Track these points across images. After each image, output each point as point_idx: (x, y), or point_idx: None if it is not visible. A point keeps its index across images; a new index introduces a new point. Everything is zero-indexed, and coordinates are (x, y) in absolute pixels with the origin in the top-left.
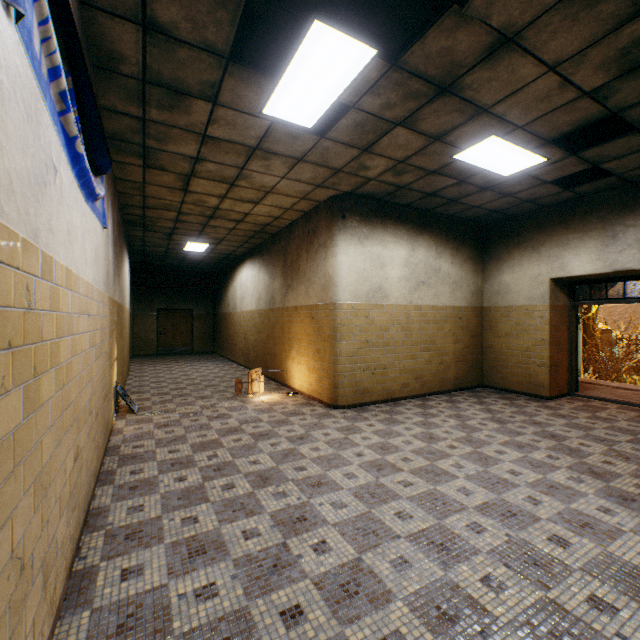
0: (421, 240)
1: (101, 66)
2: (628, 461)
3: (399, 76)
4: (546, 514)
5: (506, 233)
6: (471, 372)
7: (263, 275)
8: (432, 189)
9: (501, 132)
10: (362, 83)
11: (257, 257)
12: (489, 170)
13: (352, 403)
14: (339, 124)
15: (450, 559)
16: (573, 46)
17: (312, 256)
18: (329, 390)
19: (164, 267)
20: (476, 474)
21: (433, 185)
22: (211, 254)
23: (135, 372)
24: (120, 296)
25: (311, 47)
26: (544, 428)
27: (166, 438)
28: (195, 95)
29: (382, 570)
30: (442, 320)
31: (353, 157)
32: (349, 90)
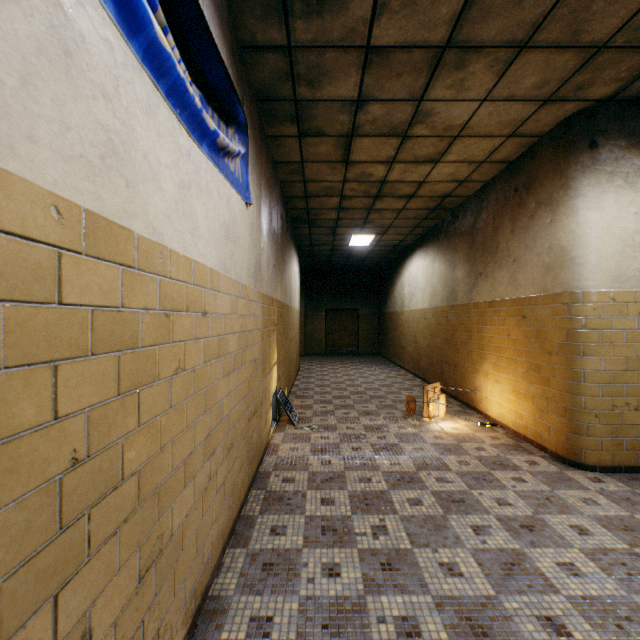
0: None
1: None
2: None
3: None
4: None
5: None
6: None
7: (438, 264)
8: None
9: None
10: None
11: (430, 243)
12: None
13: (610, 464)
14: None
15: None
16: None
17: (522, 224)
18: (560, 434)
19: (331, 267)
20: None
21: None
22: (376, 248)
23: (303, 372)
24: (283, 295)
25: None
26: None
27: (320, 473)
28: None
29: None
30: None
31: None
32: None
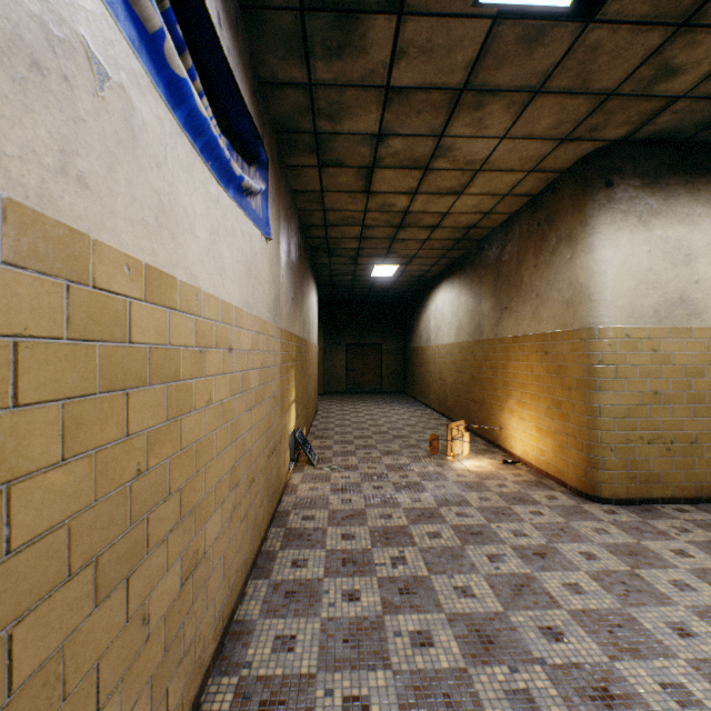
0: None
1: (248, 4)
2: None
3: None
4: None
5: None
6: None
7: (464, 297)
8: None
9: None
10: None
11: (456, 275)
12: None
13: (625, 496)
14: None
15: None
16: None
17: (544, 259)
18: (579, 469)
19: (352, 299)
20: None
21: None
22: (400, 278)
23: (322, 411)
24: (301, 329)
25: None
26: None
27: (341, 511)
28: (371, 7)
29: None
30: None
31: (648, 52)
32: None
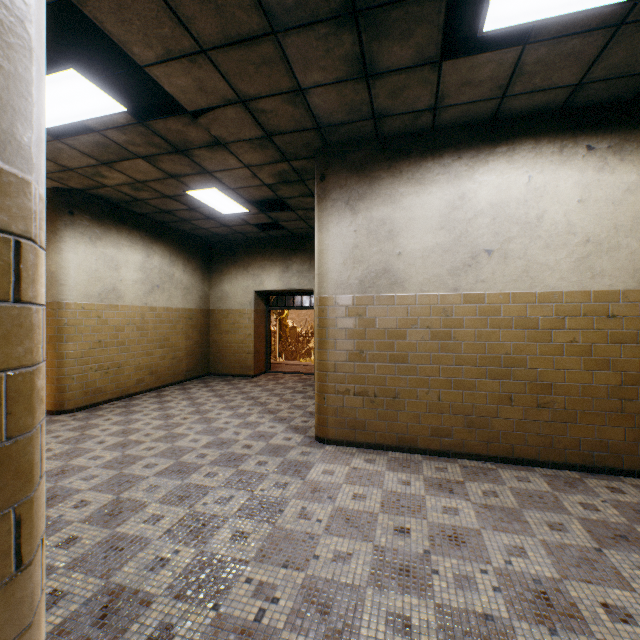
0: (157, 248)
1: None
2: (288, 402)
3: (145, 130)
4: (243, 437)
5: (227, 252)
6: (201, 364)
7: None
8: (168, 208)
9: (220, 188)
10: (111, 121)
11: None
12: (213, 207)
13: (83, 405)
14: (80, 137)
15: (186, 474)
16: (257, 161)
17: None
18: (52, 396)
19: None
20: (203, 429)
21: (169, 206)
22: None
23: None
24: None
25: (63, 80)
26: (249, 394)
27: None
28: None
29: (139, 496)
30: (176, 320)
31: (91, 164)
32: (97, 120)
